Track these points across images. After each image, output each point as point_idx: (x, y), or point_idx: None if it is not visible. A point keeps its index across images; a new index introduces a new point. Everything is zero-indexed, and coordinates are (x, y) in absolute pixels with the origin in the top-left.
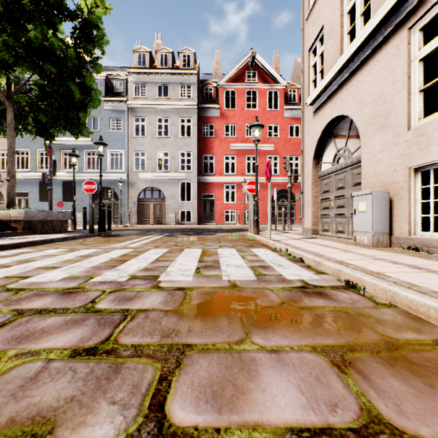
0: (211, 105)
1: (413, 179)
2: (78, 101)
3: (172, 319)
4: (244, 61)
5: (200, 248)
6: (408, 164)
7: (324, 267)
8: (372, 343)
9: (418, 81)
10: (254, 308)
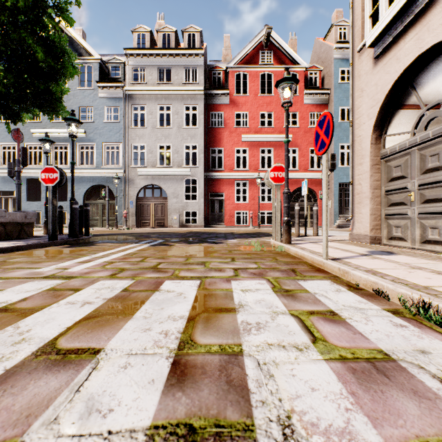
0: (220, 91)
1: None
2: (46, 67)
3: None
4: (258, 40)
5: (195, 280)
6: None
7: None
8: None
9: None
10: None
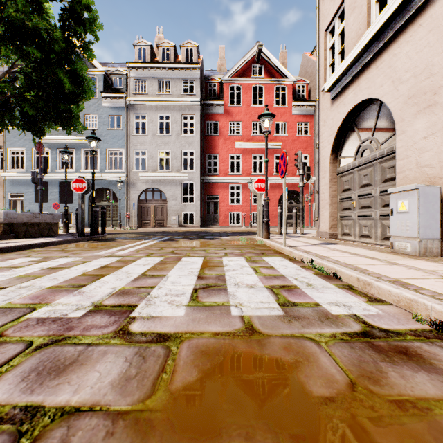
0: (215, 102)
1: None
2: (69, 92)
3: None
4: (250, 55)
5: (201, 257)
6: None
7: (378, 291)
8: None
9: None
10: (301, 407)
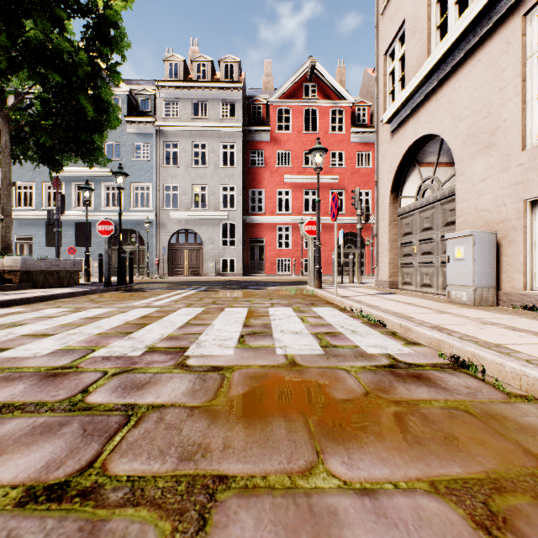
0: (260, 127)
1: (529, 216)
2: (92, 120)
3: (200, 424)
4: (301, 73)
5: (245, 307)
6: (522, 196)
7: (416, 335)
8: (528, 474)
9: (537, 85)
10: (325, 404)
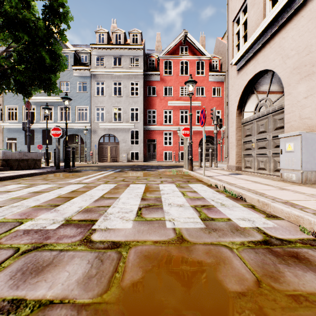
0: (154, 72)
1: None
2: (49, 65)
3: None
4: (178, 39)
5: (143, 184)
6: None
7: (273, 209)
8: None
9: None
10: (220, 300)
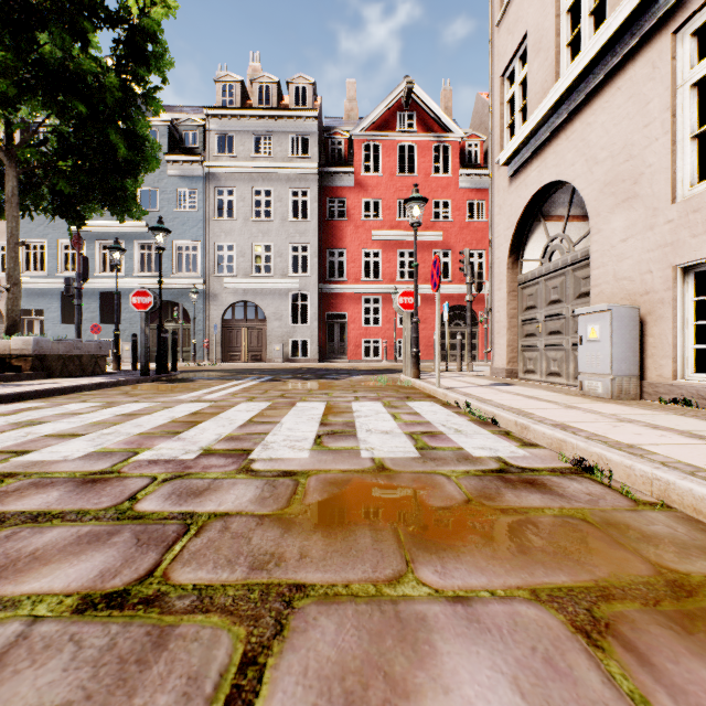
0: (341, 168)
1: (680, 286)
2: (123, 160)
3: (272, 533)
4: (395, 97)
5: (322, 402)
6: (672, 261)
7: (534, 434)
8: (642, 582)
9: (689, 121)
10: (418, 512)
